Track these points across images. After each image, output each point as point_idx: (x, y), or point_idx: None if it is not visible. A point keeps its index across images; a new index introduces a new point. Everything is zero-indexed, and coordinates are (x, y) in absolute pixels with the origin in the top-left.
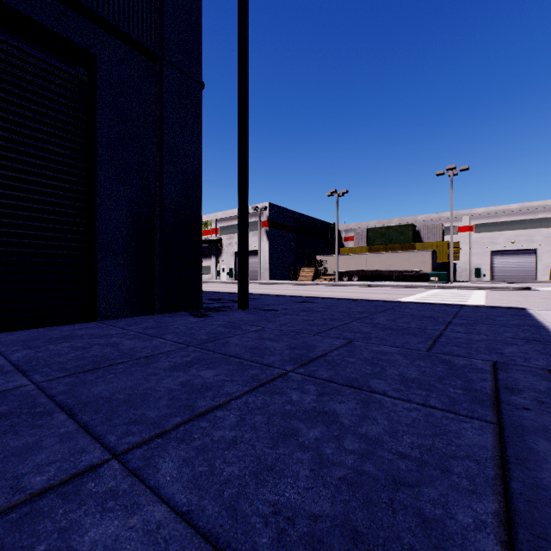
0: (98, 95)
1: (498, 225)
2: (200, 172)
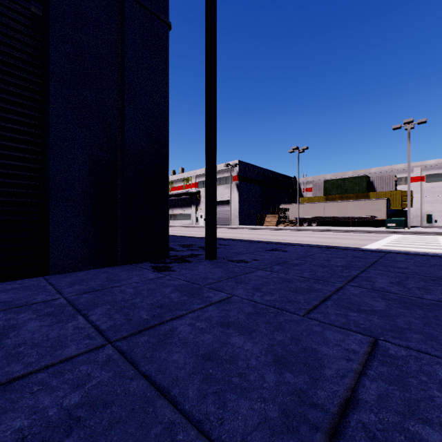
0: (50, 26)
1: None
2: (166, 116)
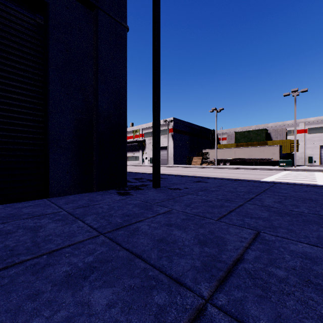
0: (50, 32)
1: None
2: (125, 90)
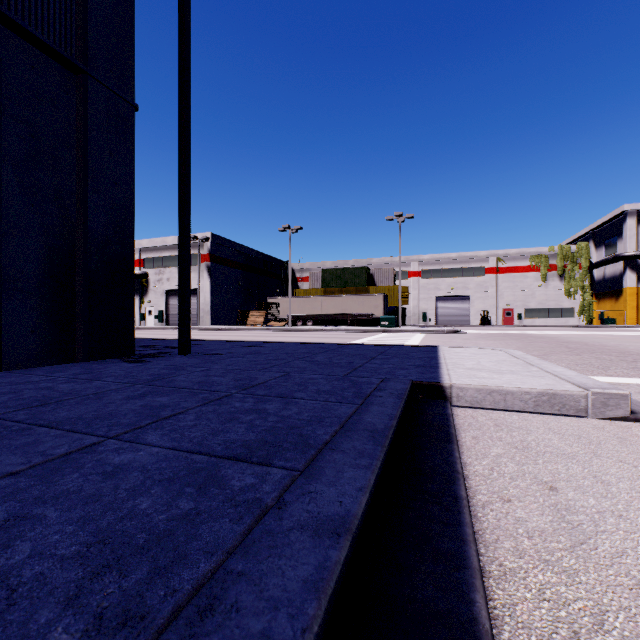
0: (2, 105)
1: (441, 272)
2: (132, 204)
